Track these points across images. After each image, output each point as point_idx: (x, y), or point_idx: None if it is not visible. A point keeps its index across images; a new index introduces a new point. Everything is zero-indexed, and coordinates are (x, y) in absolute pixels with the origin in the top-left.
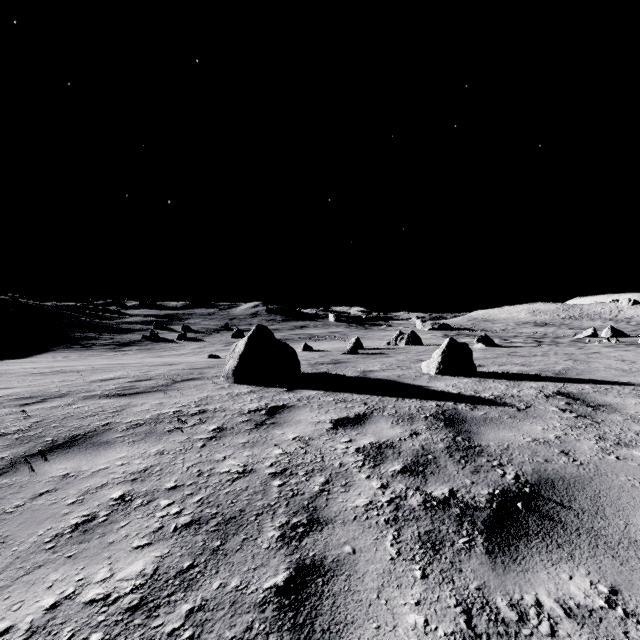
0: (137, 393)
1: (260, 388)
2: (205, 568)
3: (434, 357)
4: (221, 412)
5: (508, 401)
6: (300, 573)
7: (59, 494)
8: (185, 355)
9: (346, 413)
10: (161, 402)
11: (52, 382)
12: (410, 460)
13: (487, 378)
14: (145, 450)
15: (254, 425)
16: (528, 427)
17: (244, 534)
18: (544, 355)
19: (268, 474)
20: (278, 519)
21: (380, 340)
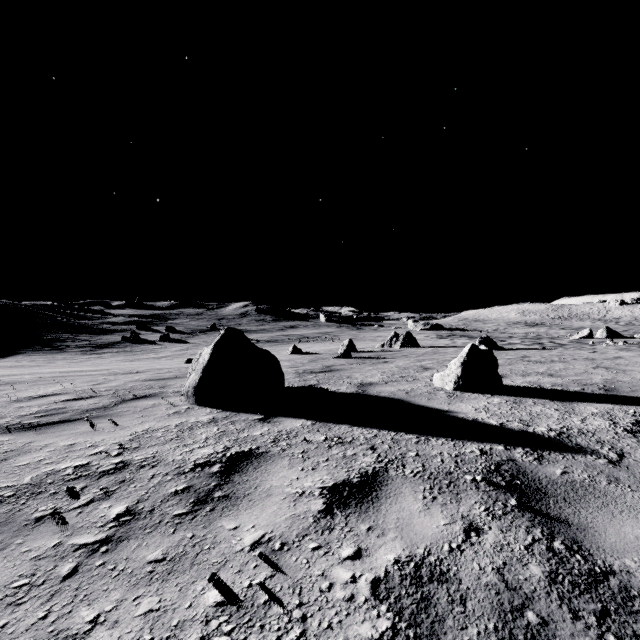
0: (55, 423)
1: (226, 414)
2: None
3: (451, 368)
4: (149, 468)
5: (582, 442)
6: None
7: None
8: (164, 358)
9: (346, 471)
10: (73, 443)
11: None
12: (494, 634)
13: (522, 396)
14: None
15: (191, 503)
16: None
17: None
18: (563, 361)
19: None
20: None
21: (373, 341)
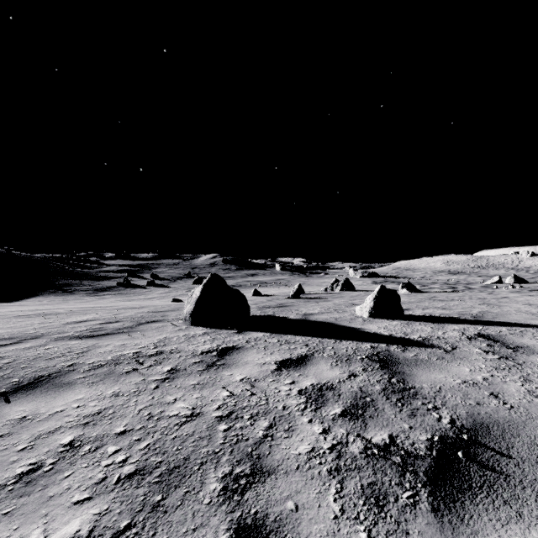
0: (104, 334)
1: (213, 330)
2: (142, 529)
3: (367, 302)
4: (176, 353)
5: (435, 343)
6: (240, 535)
7: (12, 439)
8: (153, 299)
9: (289, 354)
10: (124, 343)
11: (32, 324)
12: (349, 403)
13: (414, 321)
14: (102, 392)
15: (205, 366)
16: (456, 368)
17: (186, 486)
18: (460, 299)
19: (215, 418)
20: (221, 469)
21: (319, 286)
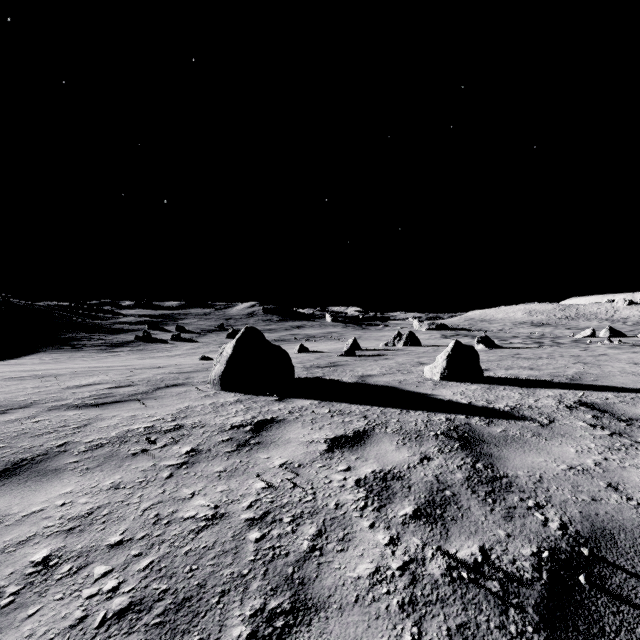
0: (111, 402)
1: (248, 396)
2: None
3: (438, 361)
4: (199, 428)
5: (527, 414)
6: None
7: None
8: (178, 356)
9: (343, 430)
10: (134, 414)
11: (24, 388)
12: (423, 498)
13: (496, 384)
14: (97, 482)
15: (235, 446)
16: (558, 449)
17: (198, 632)
18: (550, 357)
19: (244, 521)
20: (250, 602)
21: (377, 341)
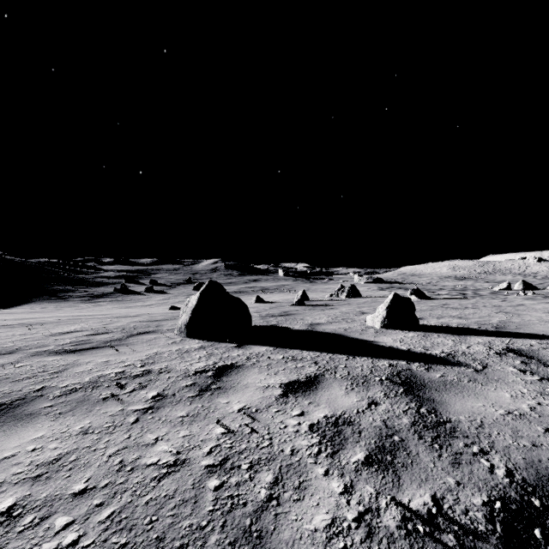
0: (88, 349)
1: (211, 343)
2: None
3: (379, 311)
4: (165, 373)
5: (461, 360)
6: None
7: None
8: (151, 306)
9: (296, 375)
10: (107, 360)
11: (13, 335)
12: (374, 444)
13: (431, 332)
14: (68, 427)
15: (197, 391)
16: (494, 394)
17: None
18: (475, 307)
19: (204, 467)
20: None
21: (323, 292)
